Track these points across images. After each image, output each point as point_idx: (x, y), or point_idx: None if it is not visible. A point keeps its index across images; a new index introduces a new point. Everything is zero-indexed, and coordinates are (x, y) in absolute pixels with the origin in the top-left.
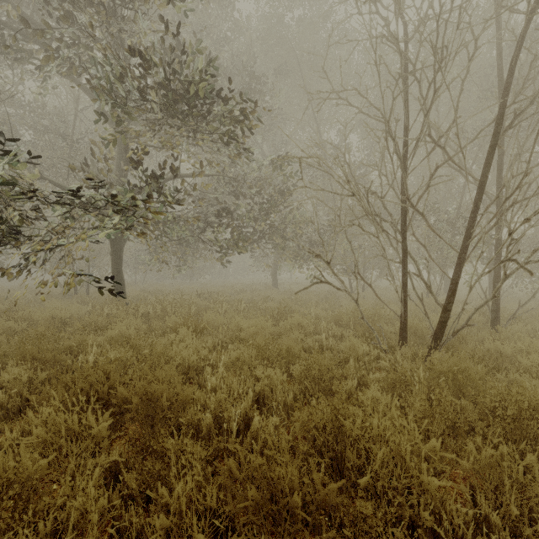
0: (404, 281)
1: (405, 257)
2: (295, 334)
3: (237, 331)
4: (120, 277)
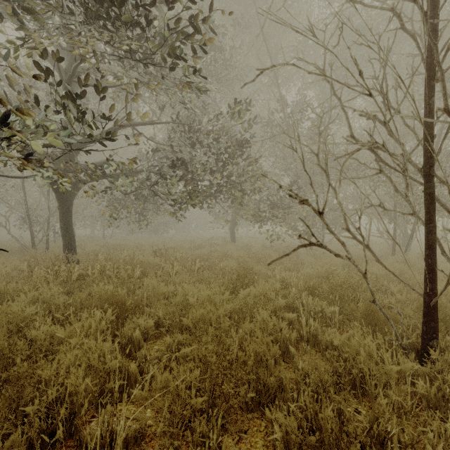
0: (431, 242)
1: (432, 205)
2: (262, 316)
3: (182, 307)
4: (69, 233)
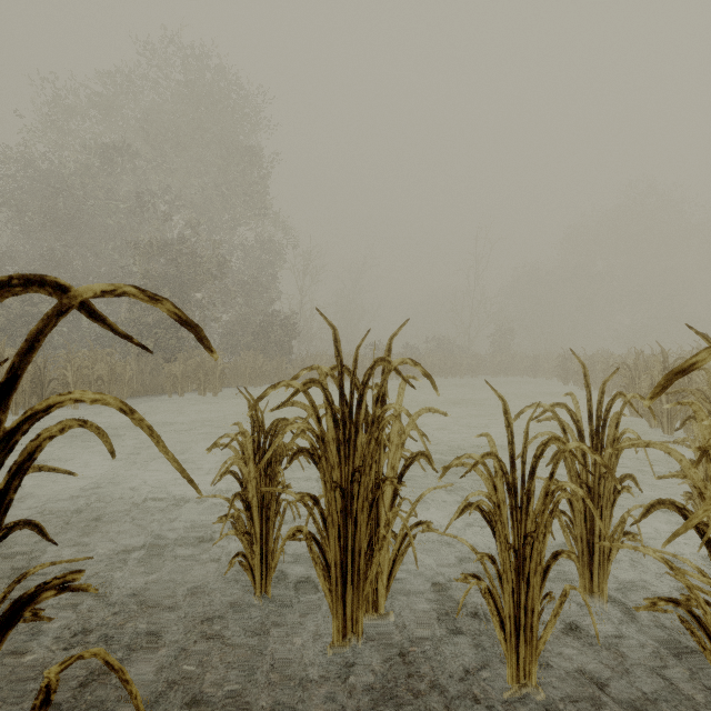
0: None
1: None
2: None
3: None
4: None
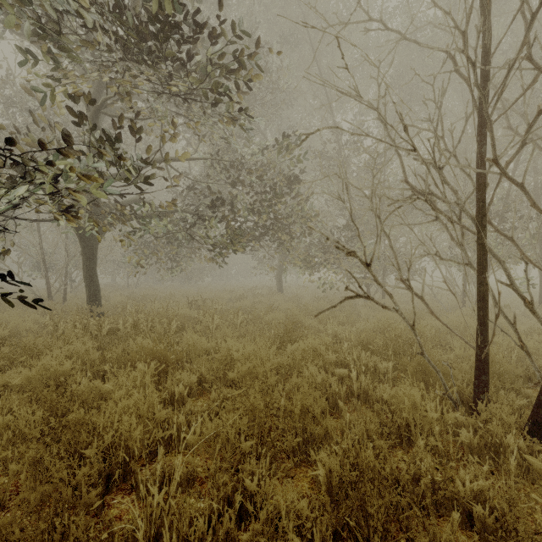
0: (483, 293)
1: (484, 255)
2: (310, 371)
3: (226, 362)
4: (94, 282)
